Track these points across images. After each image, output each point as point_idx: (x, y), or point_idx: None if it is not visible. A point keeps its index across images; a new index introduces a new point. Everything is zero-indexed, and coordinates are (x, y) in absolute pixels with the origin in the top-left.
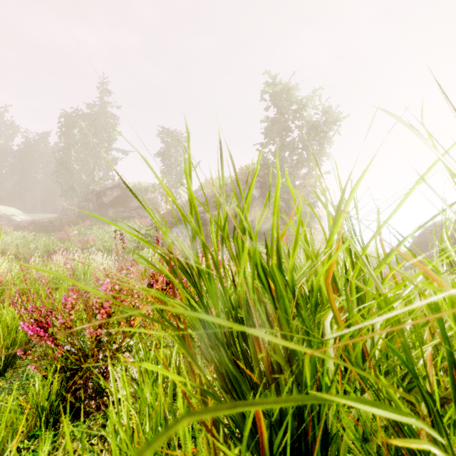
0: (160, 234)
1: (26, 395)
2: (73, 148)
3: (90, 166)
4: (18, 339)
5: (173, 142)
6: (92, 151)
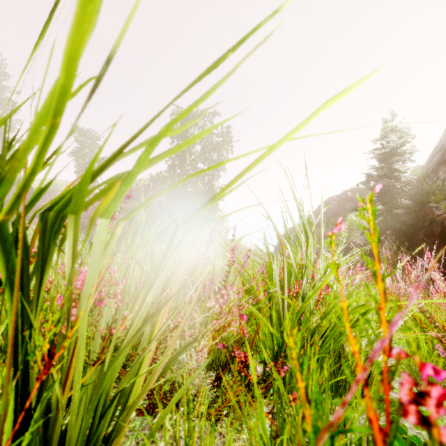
0: None
1: None
2: None
3: None
4: None
5: (87, 141)
6: None
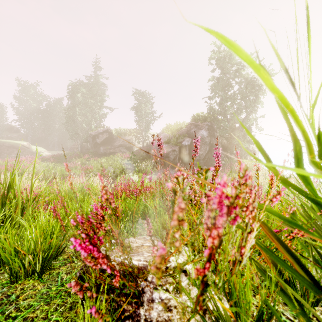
0: (199, 140)
1: (64, 307)
2: (78, 106)
3: (88, 118)
4: (52, 243)
5: (143, 100)
6: (89, 108)
